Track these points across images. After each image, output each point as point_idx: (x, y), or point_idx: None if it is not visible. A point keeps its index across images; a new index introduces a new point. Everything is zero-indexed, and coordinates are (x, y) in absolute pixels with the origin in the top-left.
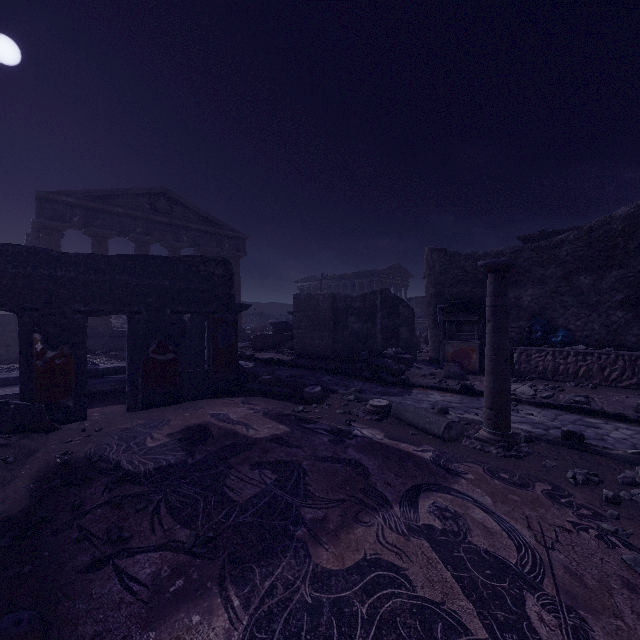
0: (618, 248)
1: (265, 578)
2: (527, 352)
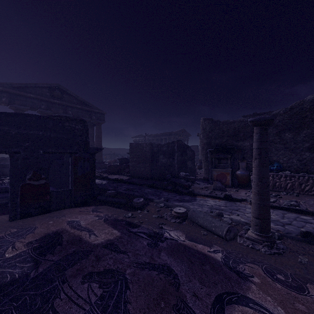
0: (307, 118)
1: None
2: None
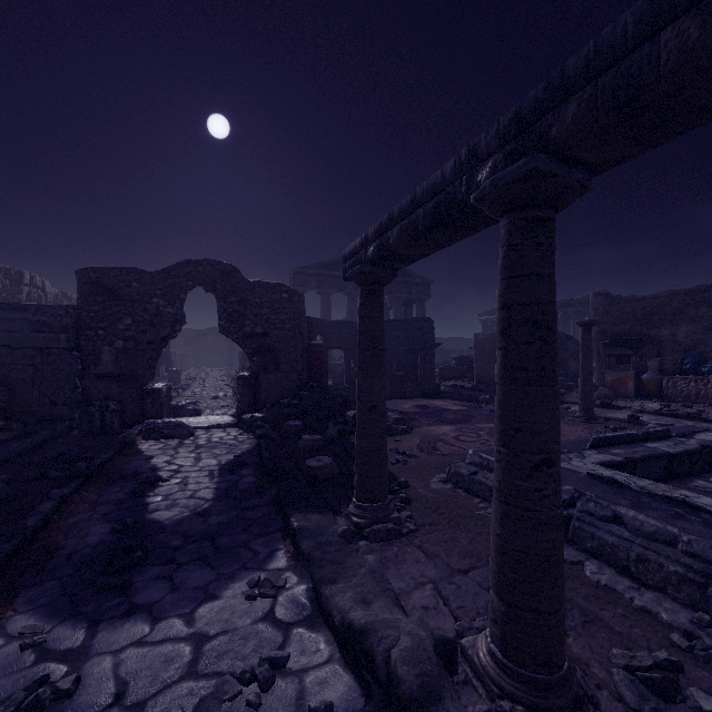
0: None
1: (460, 425)
2: (674, 380)
